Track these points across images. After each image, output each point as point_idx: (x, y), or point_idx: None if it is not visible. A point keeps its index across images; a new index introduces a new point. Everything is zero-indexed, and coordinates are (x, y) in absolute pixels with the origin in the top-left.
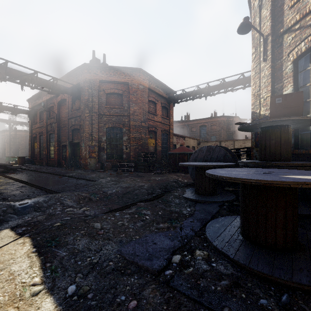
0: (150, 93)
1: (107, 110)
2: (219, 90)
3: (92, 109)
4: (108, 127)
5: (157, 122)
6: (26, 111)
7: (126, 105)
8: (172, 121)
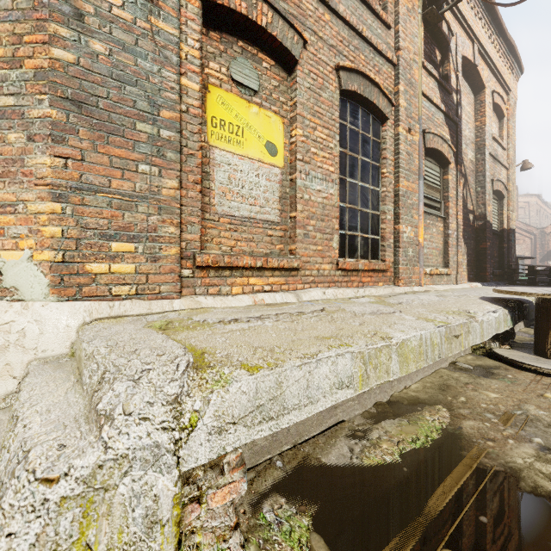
0: None
1: None
2: None
3: None
4: None
5: None
6: None
7: None
8: None
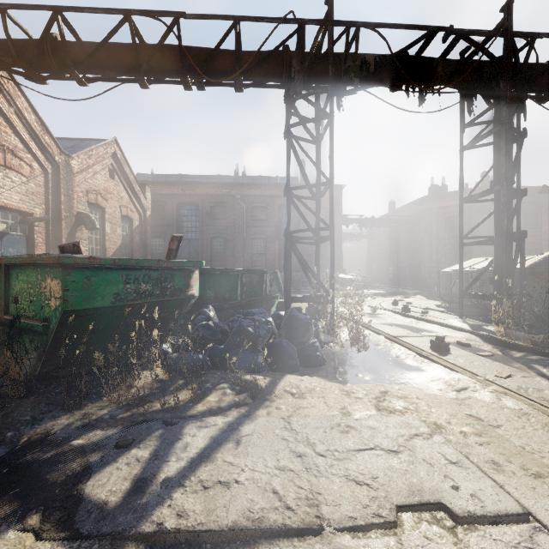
0: None
1: (446, 233)
2: None
3: (430, 234)
4: (447, 249)
5: None
6: (367, 235)
7: (467, 226)
8: (546, 229)
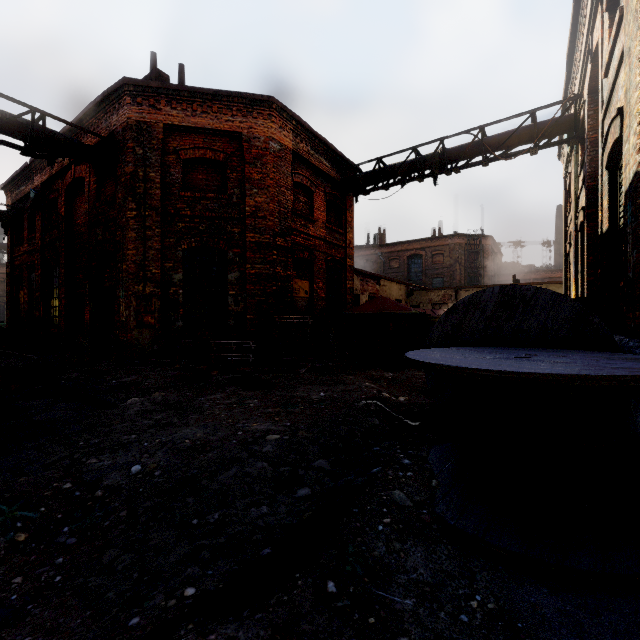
0: (298, 164)
1: (186, 202)
2: (470, 159)
3: (144, 199)
4: (188, 246)
5: (316, 239)
6: None
7: (236, 192)
8: (351, 238)
